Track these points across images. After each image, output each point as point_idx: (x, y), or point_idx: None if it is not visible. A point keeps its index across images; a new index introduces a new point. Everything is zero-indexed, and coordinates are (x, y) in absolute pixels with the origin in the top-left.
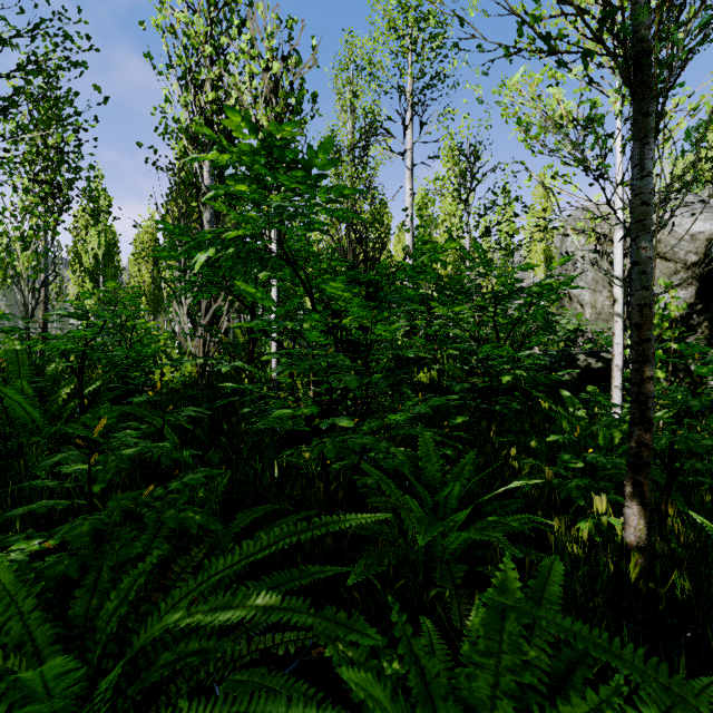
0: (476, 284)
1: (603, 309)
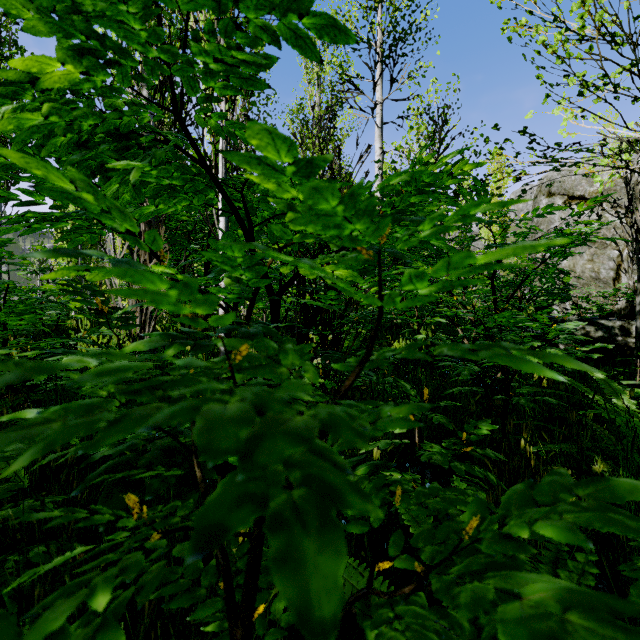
0: (473, 236)
1: (583, 272)
